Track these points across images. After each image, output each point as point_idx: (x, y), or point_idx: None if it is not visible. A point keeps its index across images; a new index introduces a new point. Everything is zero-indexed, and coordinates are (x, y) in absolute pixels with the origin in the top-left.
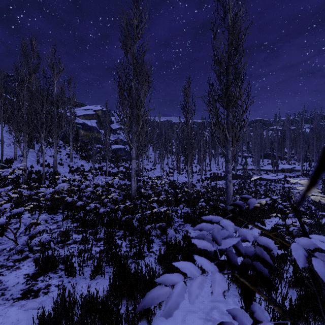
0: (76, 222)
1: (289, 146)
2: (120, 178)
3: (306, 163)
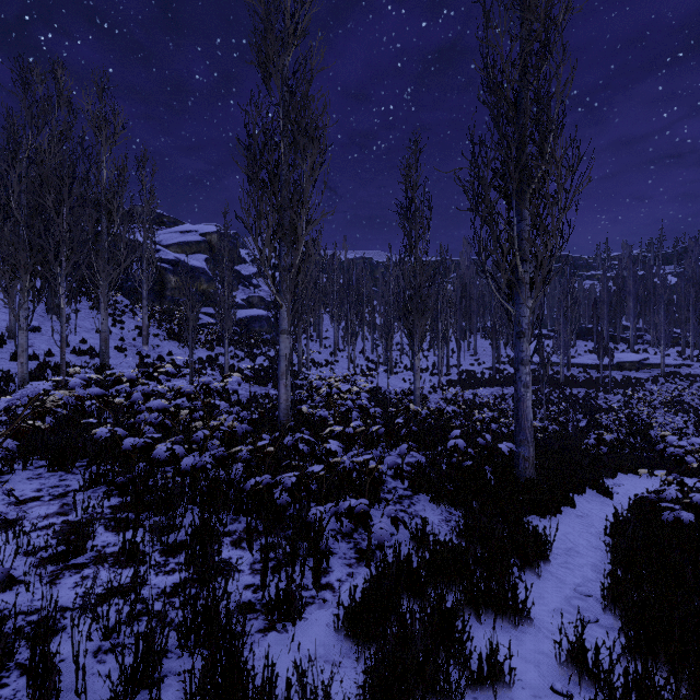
0: (119, 493)
1: (633, 312)
2: (256, 381)
3: (672, 349)
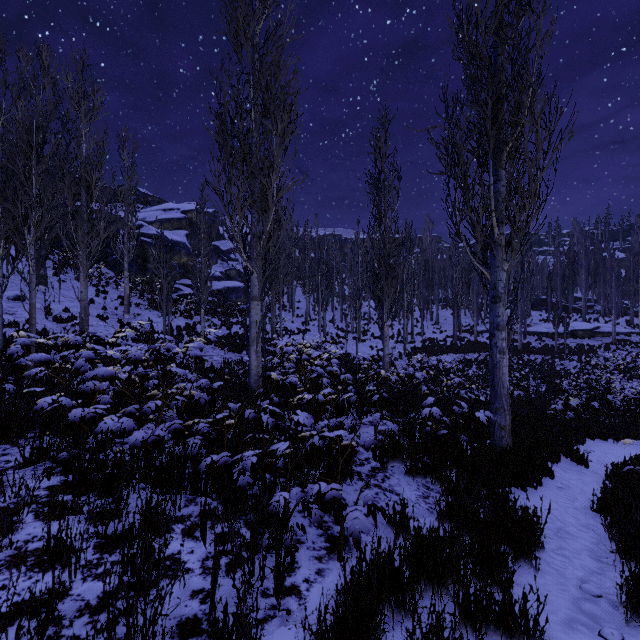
0: (63, 471)
1: (585, 284)
2: (231, 348)
3: (621, 319)
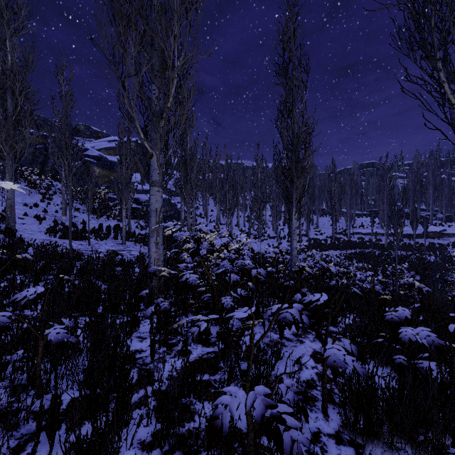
0: None
1: (432, 196)
2: None
3: None
